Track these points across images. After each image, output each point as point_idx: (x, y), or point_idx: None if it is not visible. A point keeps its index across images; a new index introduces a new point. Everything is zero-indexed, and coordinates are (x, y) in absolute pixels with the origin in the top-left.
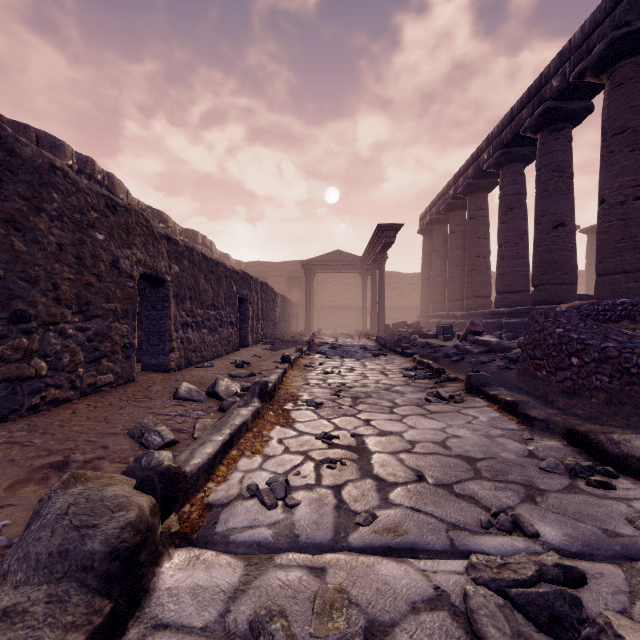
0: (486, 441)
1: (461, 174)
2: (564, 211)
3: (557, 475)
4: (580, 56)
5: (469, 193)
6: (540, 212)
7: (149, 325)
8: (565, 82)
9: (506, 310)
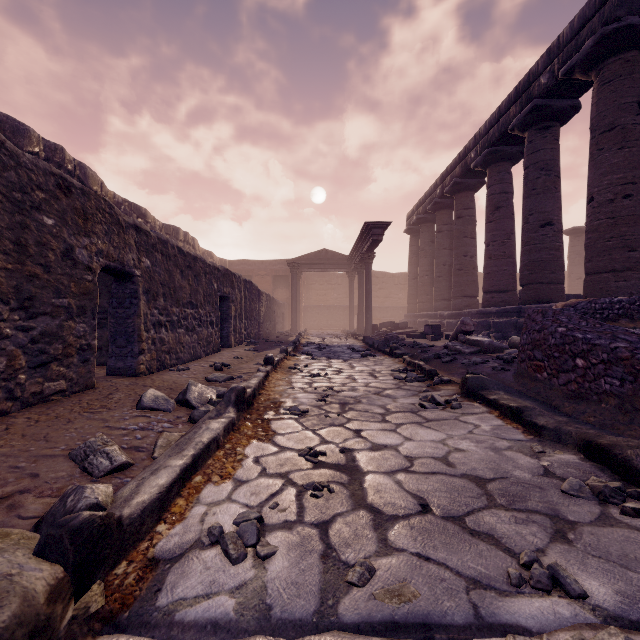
0: (493, 455)
1: (448, 173)
2: (552, 210)
3: (583, 500)
4: (569, 53)
5: (456, 192)
6: (528, 211)
7: (115, 324)
8: (554, 79)
9: (494, 309)
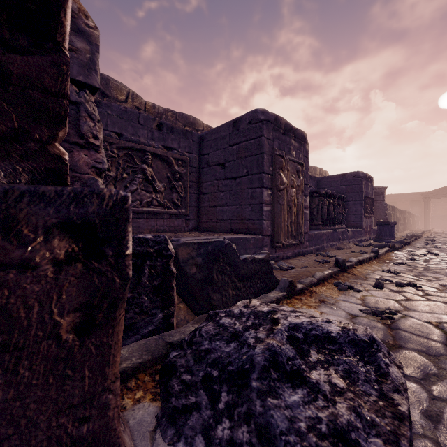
0: None
1: None
2: None
3: None
4: None
5: None
6: None
7: None
8: None
9: None
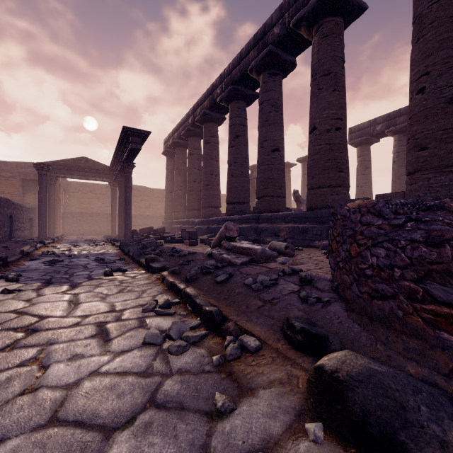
0: None
1: (199, 105)
2: (279, 139)
3: None
4: (297, 8)
5: (205, 122)
6: (263, 137)
7: None
8: (285, 30)
9: (237, 217)
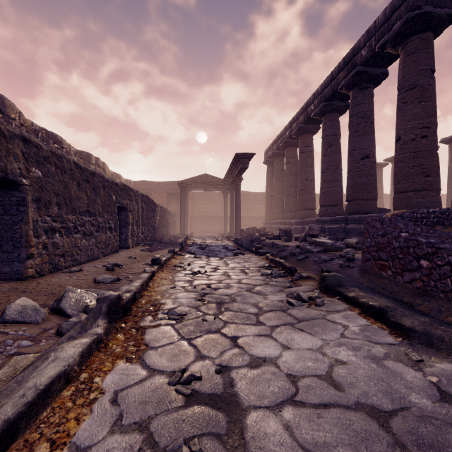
0: (377, 369)
1: (295, 120)
2: (369, 147)
3: None
4: (383, 32)
5: (300, 134)
6: (352, 147)
7: (1, 230)
8: (371, 52)
9: (328, 218)
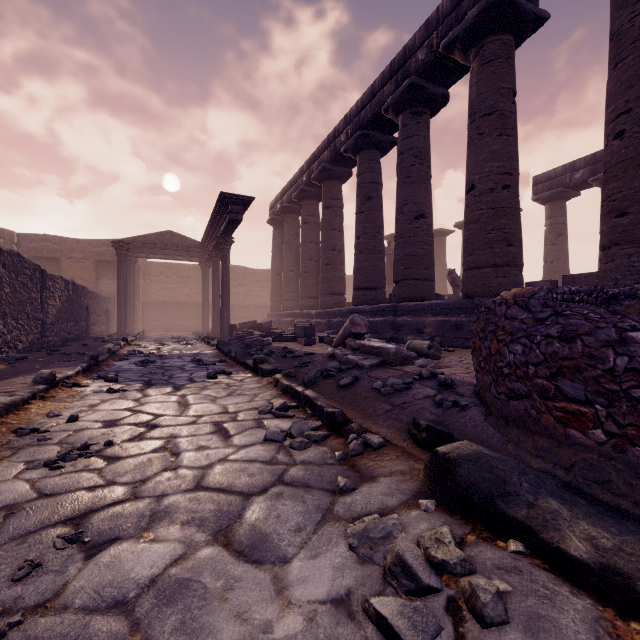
0: None
1: (316, 158)
2: (425, 201)
3: None
4: (449, 26)
5: (324, 179)
6: (403, 200)
7: None
8: (432, 55)
9: (367, 308)
